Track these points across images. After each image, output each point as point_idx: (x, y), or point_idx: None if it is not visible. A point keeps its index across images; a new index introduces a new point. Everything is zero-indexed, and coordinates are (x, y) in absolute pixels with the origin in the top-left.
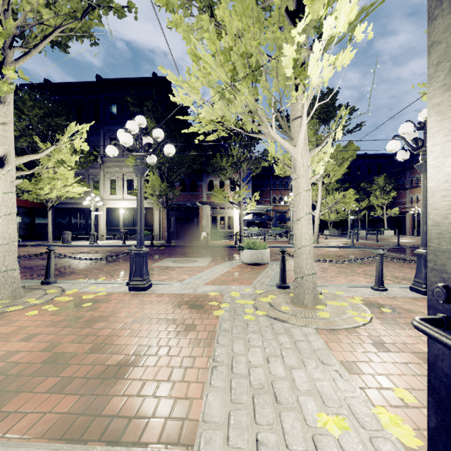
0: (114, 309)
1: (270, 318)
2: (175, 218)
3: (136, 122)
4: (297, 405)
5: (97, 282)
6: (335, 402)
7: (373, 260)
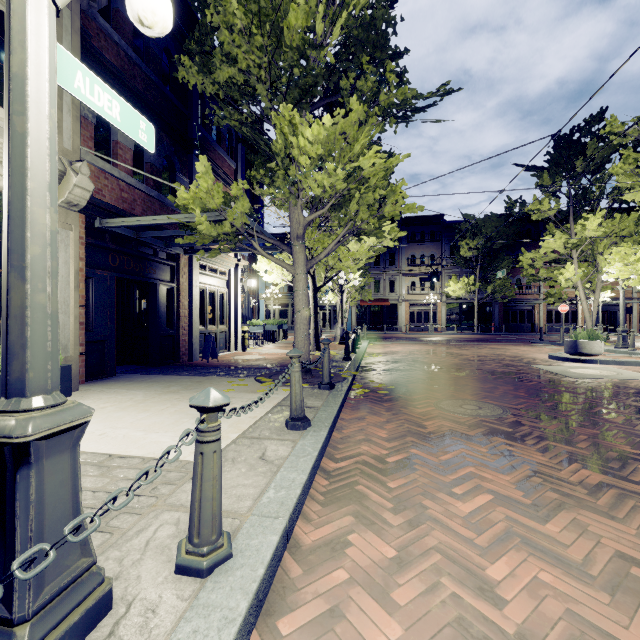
0: None
1: None
2: (111, 279)
3: None
4: None
5: None
6: None
7: (471, 346)
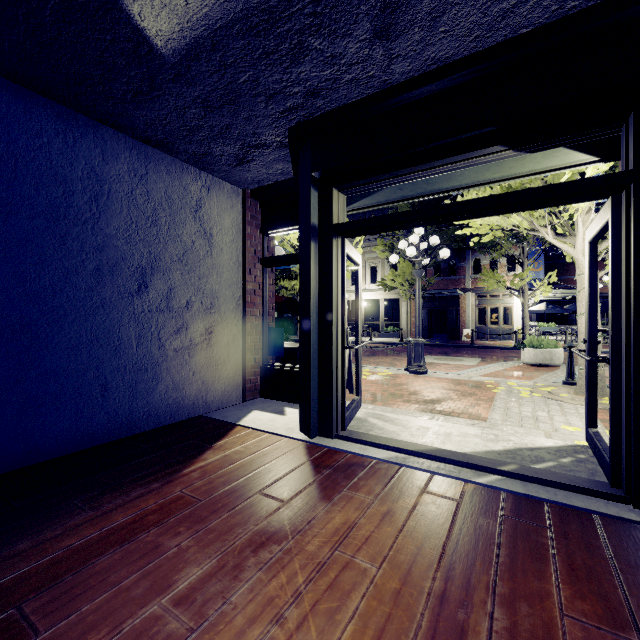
0: (407, 382)
1: (546, 398)
2: (426, 310)
3: (417, 235)
4: (550, 423)
5: (379, 367)
6: (579, 426)
7: None
